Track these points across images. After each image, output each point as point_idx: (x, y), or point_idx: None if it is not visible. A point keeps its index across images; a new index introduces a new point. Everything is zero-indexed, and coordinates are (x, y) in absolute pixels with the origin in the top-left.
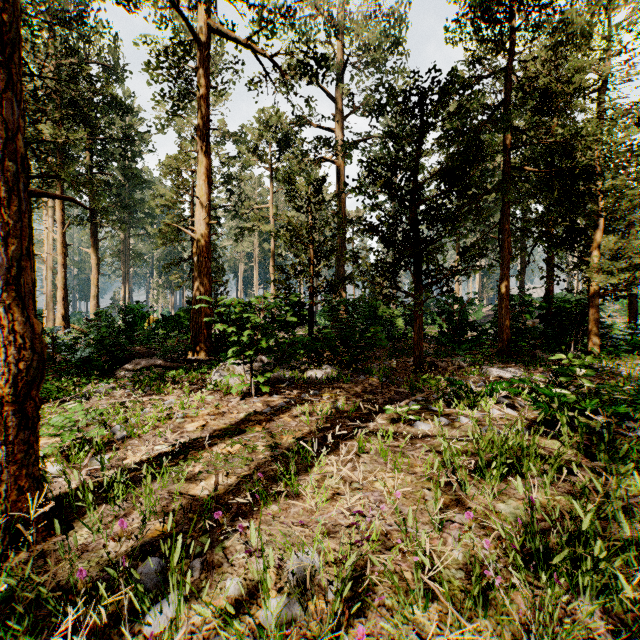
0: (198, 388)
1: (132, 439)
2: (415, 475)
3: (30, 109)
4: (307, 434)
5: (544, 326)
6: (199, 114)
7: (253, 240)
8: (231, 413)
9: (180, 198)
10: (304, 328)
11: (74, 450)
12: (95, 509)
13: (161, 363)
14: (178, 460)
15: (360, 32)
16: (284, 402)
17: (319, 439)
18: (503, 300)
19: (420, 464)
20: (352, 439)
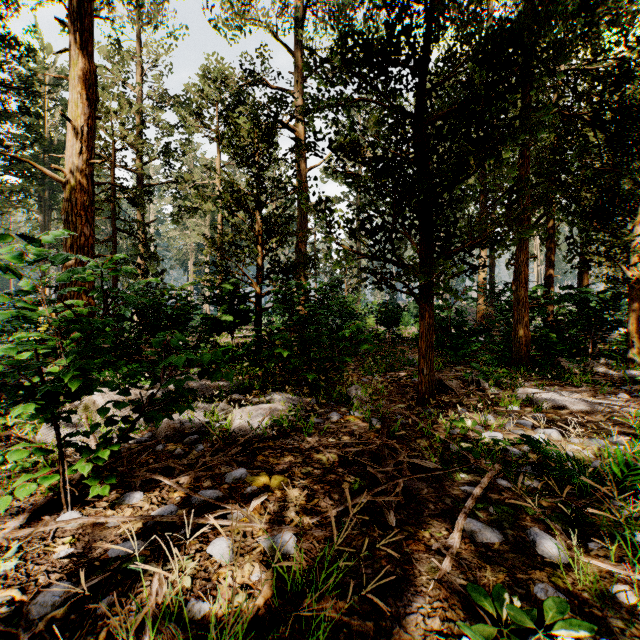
0: None
1: None
2: None
3: None
4: None
5: (544, 325)
6: None
7: (204, 230)
8: None
9: None
10: None
11: None
12: None
13: None
14: None
15: None
16: (141, 529)
17: None
18: (521, 290)
19: None
20: None
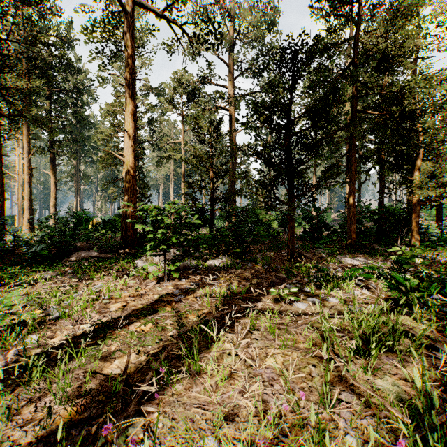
0: (124, 274)
1: (62, 319)
2: (300, 351)
3: (1, 65)
4: (208, 313)
5: (377, 227)
6: (127, 68)
7: (170, 166)
8: (147, 295)
9: (115, 134)
10: (206, 229)
11: (5, 332)
12: (13, 391)
13: (97, 255)
14: (98, 338)
15: (246, 16)
16: (190, 285)
17: (218, 317)
18: (351, 208)
19: (302, 340)
20: (244, 317)
